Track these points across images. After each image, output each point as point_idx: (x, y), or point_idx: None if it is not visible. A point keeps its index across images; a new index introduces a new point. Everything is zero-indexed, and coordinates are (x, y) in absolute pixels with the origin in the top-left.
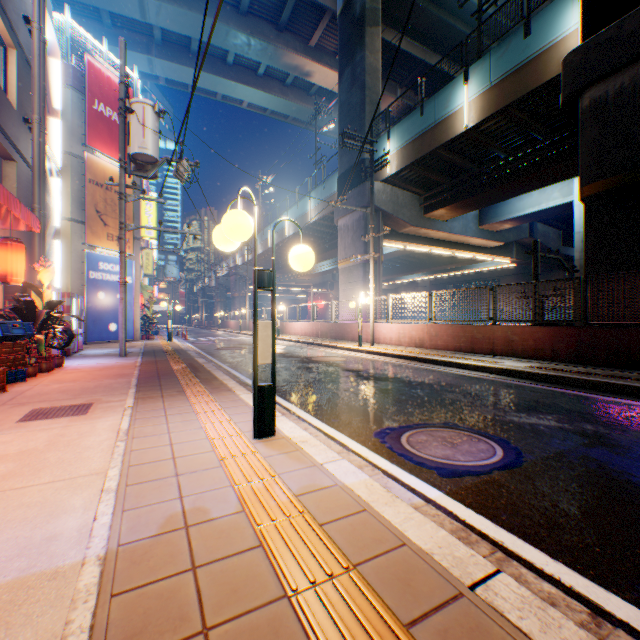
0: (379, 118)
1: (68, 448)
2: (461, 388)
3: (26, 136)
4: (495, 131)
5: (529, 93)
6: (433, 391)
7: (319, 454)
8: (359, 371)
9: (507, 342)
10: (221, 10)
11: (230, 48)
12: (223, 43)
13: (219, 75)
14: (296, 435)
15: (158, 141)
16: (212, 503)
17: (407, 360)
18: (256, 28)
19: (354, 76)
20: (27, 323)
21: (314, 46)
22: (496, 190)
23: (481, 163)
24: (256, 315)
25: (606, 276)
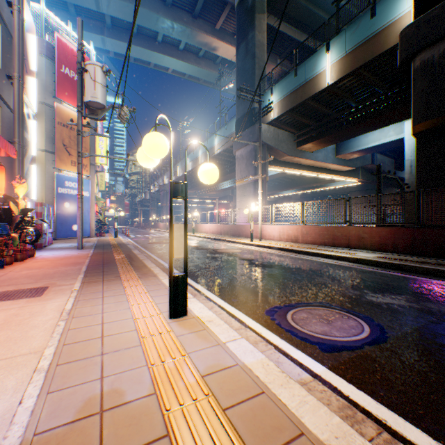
0: (265, 79)
1: (18, 327)
2: (328, 273)
3: (9, 88)
4: (349, 87)
5: (374, 58)
6: (307, 276)
7: (222, 333)
8: (251, 260)
9: (359, 238)
10: (153, 3)
11: (159, 30)
12: (154, 27)
13: (152, 50)
14: (204, 315)
15: (105, 92)
16: (128, 384)
17: (286, 251)
18: (178, 16)
19: (247, 49)
20: (3, 225)
21: (219, 29)
22: (349, 129)
23: (338, 110)
24: (171, 219)
25: (434, 190)
